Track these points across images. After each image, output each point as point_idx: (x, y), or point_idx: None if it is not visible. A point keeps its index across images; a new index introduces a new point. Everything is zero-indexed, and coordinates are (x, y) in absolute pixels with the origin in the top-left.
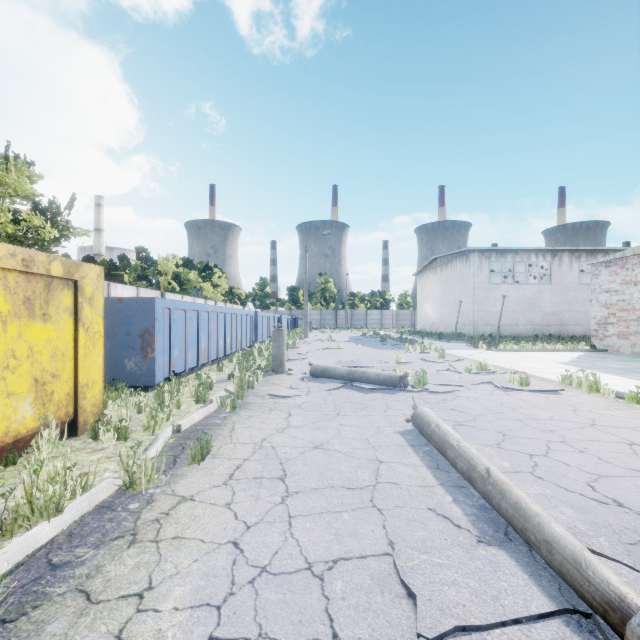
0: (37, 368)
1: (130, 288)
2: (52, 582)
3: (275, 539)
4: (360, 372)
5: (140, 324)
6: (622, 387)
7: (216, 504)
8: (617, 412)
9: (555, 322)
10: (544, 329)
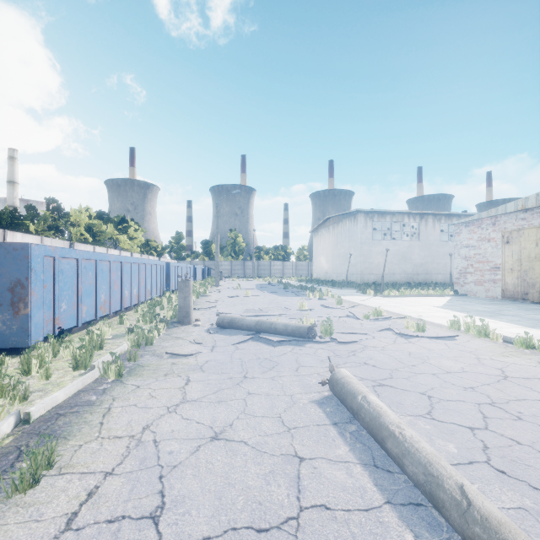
0: None
1: (32, 237)
2: None
3: None
4: (268, 323)
5: (9, 275)
6: (500, 330)
7: None
8: (516, 359)
9: (422, 272)
10: (414, 277)
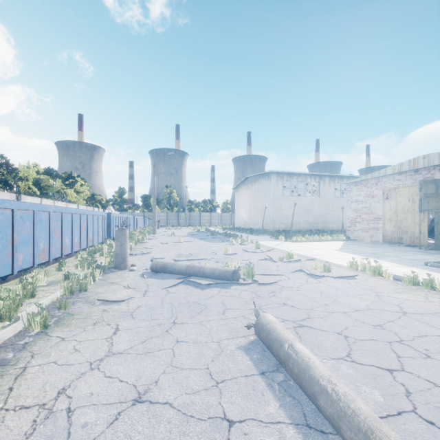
0: None
1: None
2: None
3: None
4: (197, 267)
5: None
6: (389, 269)
7: None
8: (408, 295)
9: (321, 221)
10: (315, 226)
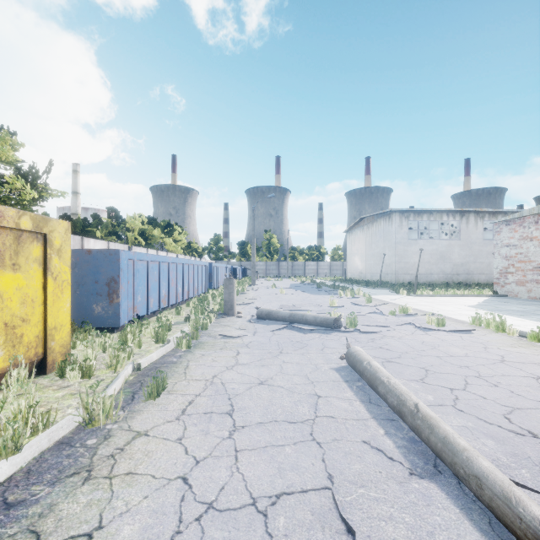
0: (7, 313)
1: (101, 242)
2: (4, 522)
3: (222, 474)
4: (300, 315)
5: (107, 273)
6: (523, 327)
7: (168, 439)
8: (522, 349)
9: (463, 272)
10: (454, 277)
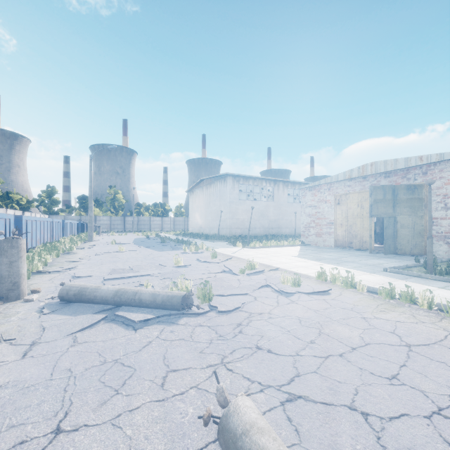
0: None
1: None
2: None
3: None
4: (130, 293)
5: None
6: (355, 278)
7: None
8: (394, 315)
9: (276, 226)
10: (270, 231)
